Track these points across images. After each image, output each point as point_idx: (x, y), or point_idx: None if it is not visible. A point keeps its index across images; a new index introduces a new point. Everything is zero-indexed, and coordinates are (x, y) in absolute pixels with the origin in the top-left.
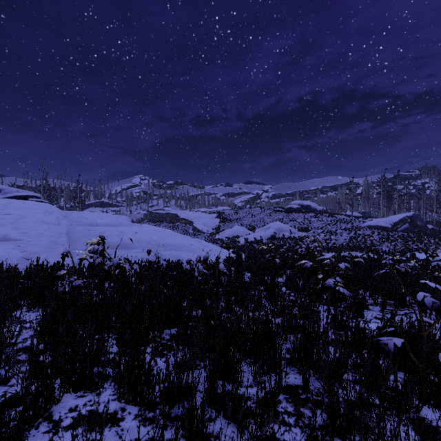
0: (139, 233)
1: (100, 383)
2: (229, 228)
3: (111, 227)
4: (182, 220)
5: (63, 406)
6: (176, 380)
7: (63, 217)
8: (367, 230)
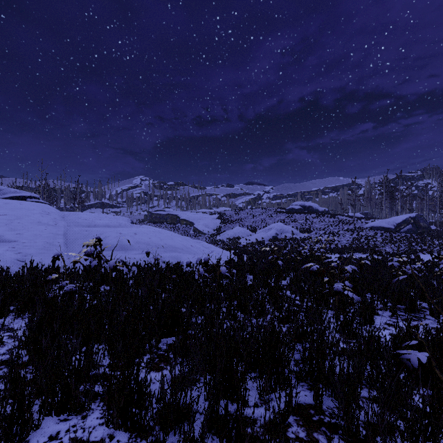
0: (138, 235)
1: (86, 404)
2: (230, 229)
3: (109, 228)
4: (183, 221)
5: (43, 433)
6: (172, 403)
7: (60, 218)
8: (370, 231)
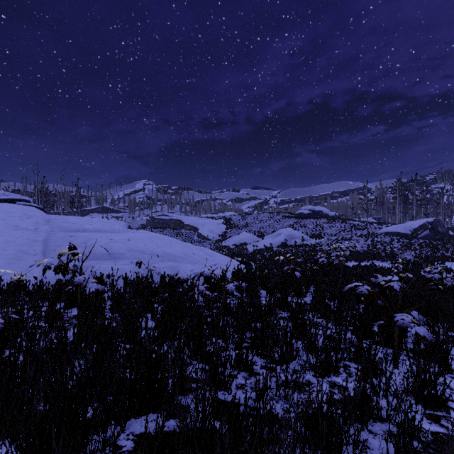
0: (132, 241)
1: None
2: (237, 235)
3: (99, 234)
4: (187, 227)
5: None
6: None
7: (44, 222)
8: (385, 237)
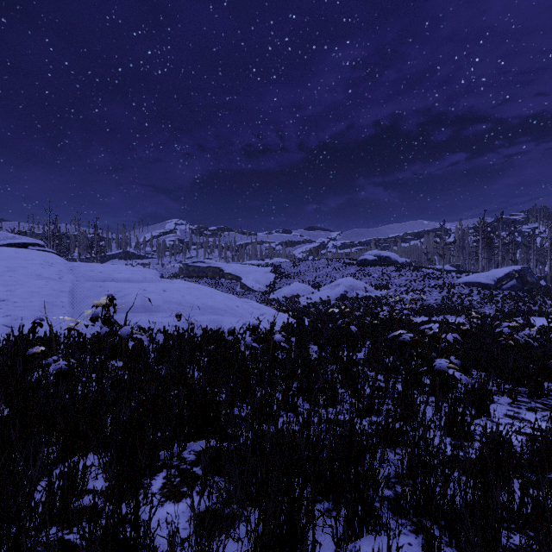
0: (168, 292)
1: None
2: (287, 285)
3: (131, 284)
4: (228, 276)
5: None
6: None
7: (67, 270)
8: (464, 288)
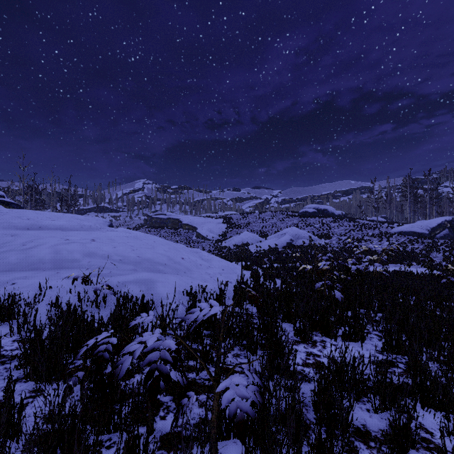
0: (97, 242)
1: None
2: (238, 234)
3: (55, 232)
4: (185, 226)
5: None
6: None
7: None
8: (400, 237)
